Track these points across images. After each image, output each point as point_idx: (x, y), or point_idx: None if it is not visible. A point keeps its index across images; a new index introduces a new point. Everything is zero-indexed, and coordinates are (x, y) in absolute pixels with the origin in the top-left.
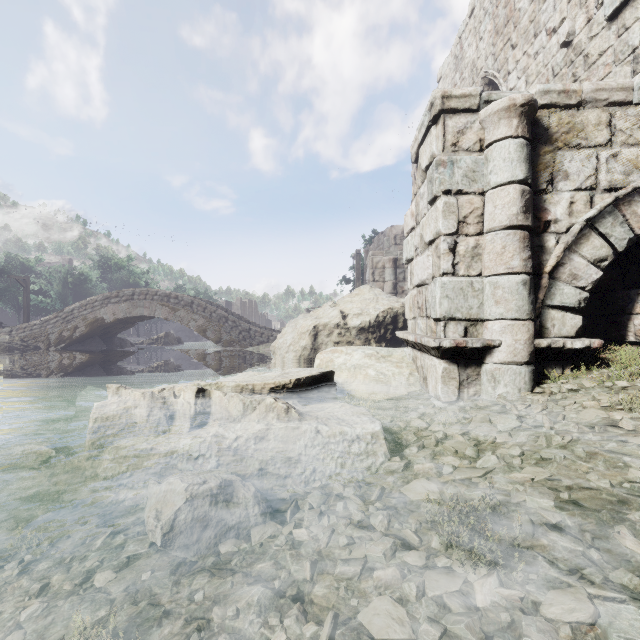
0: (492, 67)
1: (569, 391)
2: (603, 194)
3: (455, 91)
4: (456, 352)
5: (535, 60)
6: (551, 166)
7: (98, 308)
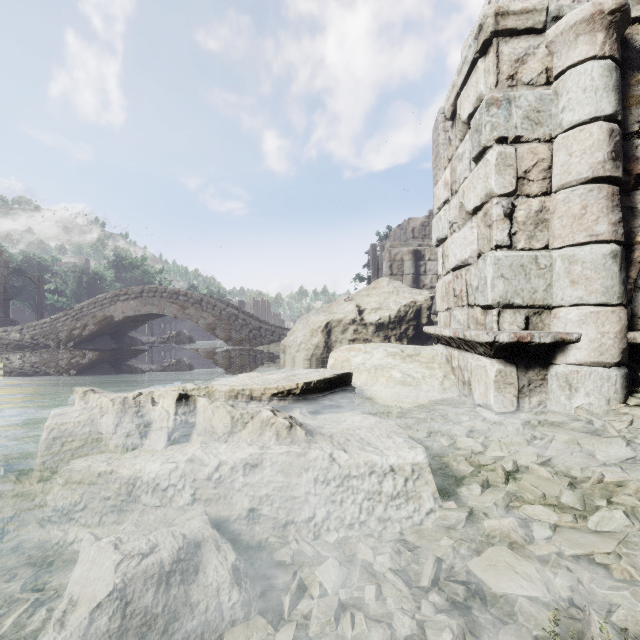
0: None
1: None
2: None
3: (513, 5)
4: (515, 349)
5: None
6: None
7: (107, 306)
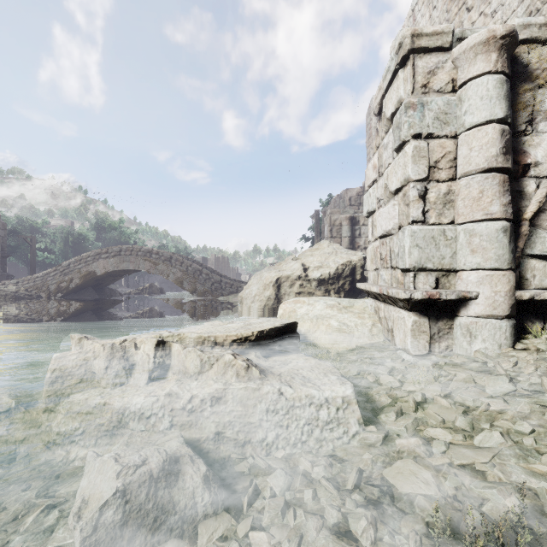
0: None
1: None
2: None
3: (426, 29)
4: (427, 304)
5: (493, 18)
6: (531, 105)
7: (90, 263)
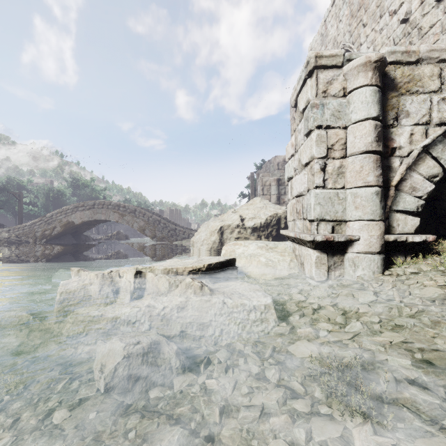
0: (348, 41)
1: (411, 273)
2: (435, 128)
3: (325, 52)
4: (326, 244)
5: (380, 34)
6: (396, 107)
7: (70, 214)
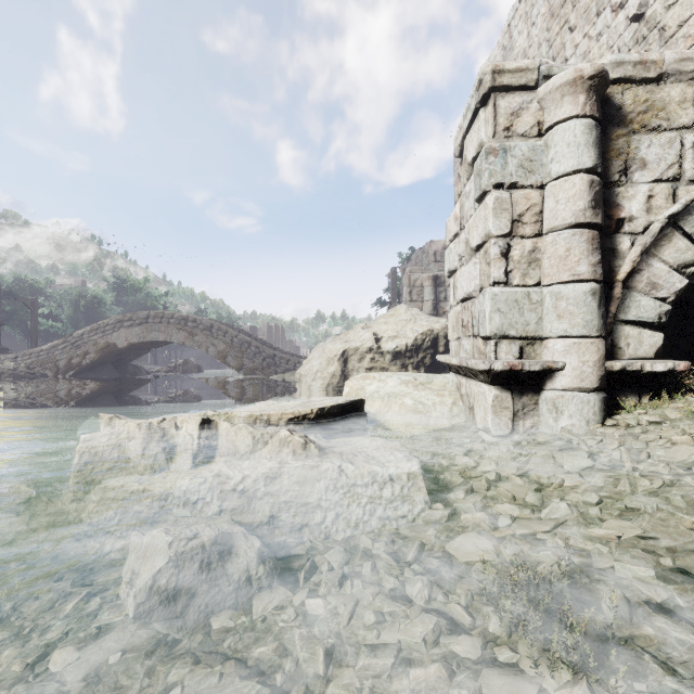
0: (546, 55)
1: (650, 423)
2: (689, 186)
3: (508, 64)
4: (510, 376)
5: (598, 42)
6: (625, 153)
7: (110, 332)
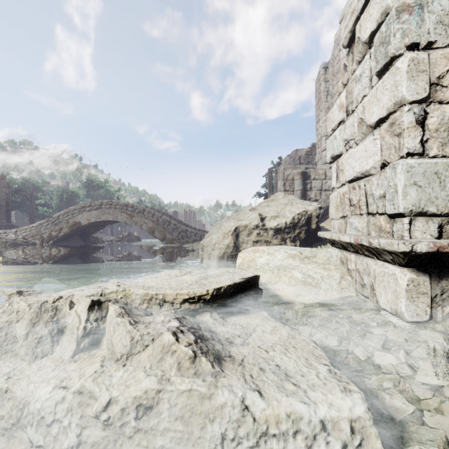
0: None
1: None
2: None
3: None
4: (430, 258)
5: None
6: None
7: (76, 215)
